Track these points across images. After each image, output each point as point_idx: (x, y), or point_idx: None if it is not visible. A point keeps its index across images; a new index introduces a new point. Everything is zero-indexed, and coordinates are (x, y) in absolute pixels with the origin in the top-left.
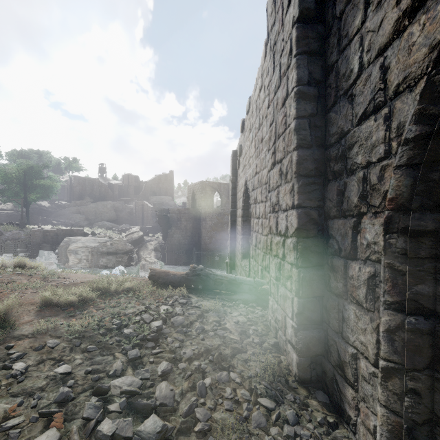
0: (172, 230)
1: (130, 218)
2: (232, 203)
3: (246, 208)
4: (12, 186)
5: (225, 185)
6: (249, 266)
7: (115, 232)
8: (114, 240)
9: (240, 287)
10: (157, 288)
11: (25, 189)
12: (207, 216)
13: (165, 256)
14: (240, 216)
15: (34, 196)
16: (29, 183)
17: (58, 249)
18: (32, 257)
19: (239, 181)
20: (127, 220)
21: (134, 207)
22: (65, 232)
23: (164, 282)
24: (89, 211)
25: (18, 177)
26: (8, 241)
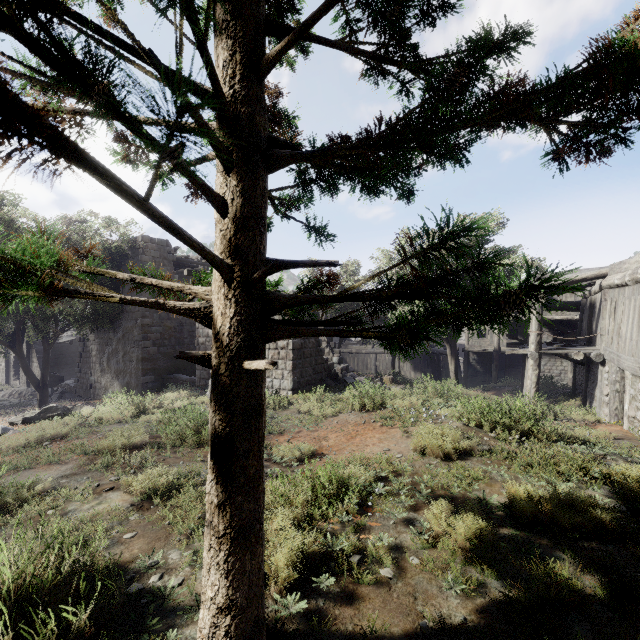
0: None
1: None
2: None
3: None
4: None
5: None
6: None
7: None
8: None
9: None
10: None
11: None
12: None
13: None
14: None
15: None
16: None
17: None
18: None
19: None
20: None
21: None
22: None
23: None
24: None
25: None
26: None
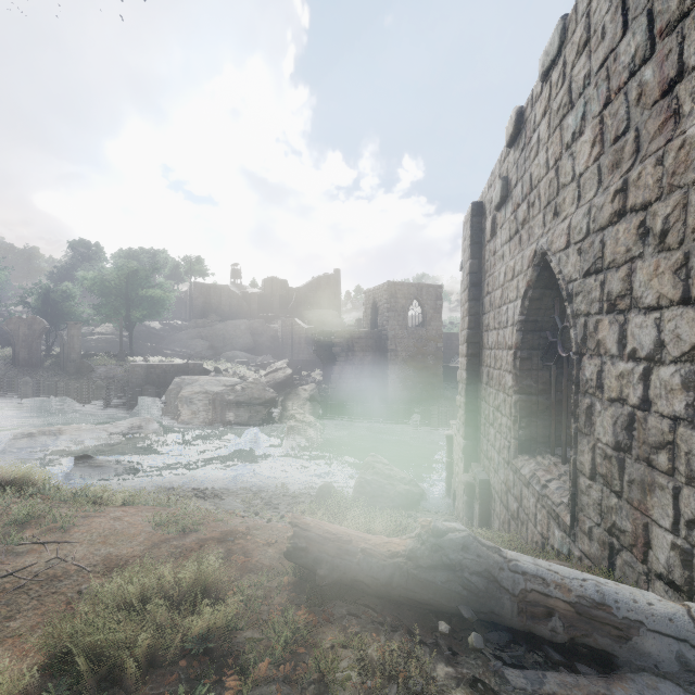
0: (340, 367)
1: (273, 346)
2: (469, 318)
3: (531, 328)
4: (111, 300)
5: (429, 288)
6: (574, 496)
7: (251, 369)
8: (247, 383)
9: (631, 643)
10: (310, 612)
11: (127, 303)
12: (399, 342)
13: (327, 411)
14: (508, 348)
15: (139, 313)
16: (133, 294)
17: (166, 394)
18: (130, 406)
19: (493, 267)
20: (269, 348)
21: (279, 329)
22: (177, 368)
23: (335, 578)
24: (215, 335)
25: (118, 285)
26: (99, 381)
